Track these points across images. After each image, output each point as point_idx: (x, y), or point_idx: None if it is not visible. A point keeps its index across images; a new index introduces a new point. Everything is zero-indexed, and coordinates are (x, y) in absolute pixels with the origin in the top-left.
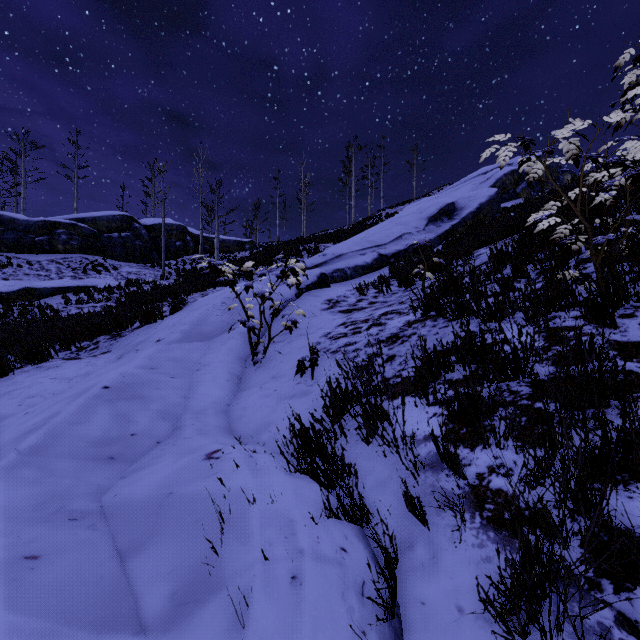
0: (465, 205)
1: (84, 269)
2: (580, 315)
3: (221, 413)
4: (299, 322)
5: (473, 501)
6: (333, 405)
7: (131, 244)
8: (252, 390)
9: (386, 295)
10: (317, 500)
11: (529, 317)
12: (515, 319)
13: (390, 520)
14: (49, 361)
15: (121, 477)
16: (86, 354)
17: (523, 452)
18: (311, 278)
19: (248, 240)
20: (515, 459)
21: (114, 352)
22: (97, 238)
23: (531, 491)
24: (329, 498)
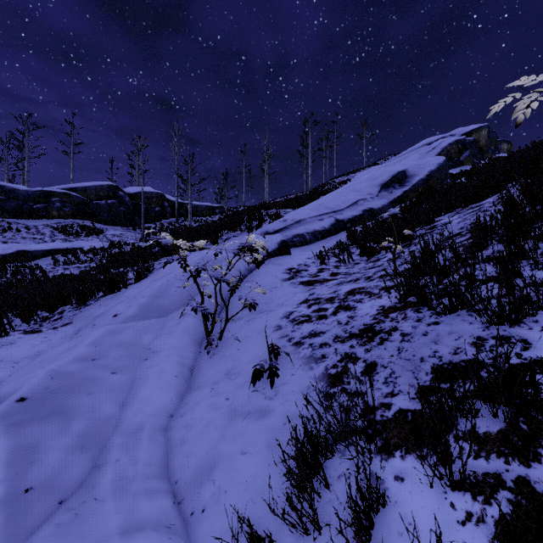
0: (415, 172)
1: (74, 232)
2: None
3: (159, 432)
4: (259, 294)
5: None
6: (301, 475)
7: (116, 210)
8: (202, 392)
9: (348, 265)
10: None
11: None
12: (540, 324)
13: None
14: (8, 335)
15: None
16: (49, 325)
17: None
18: (272, 245)
19: (218, 205)
20: None
21: (74, 324)
22: (87, 205)
23: None
24: None
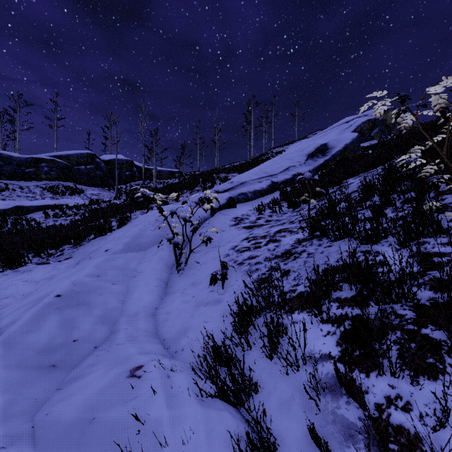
0: (334, 145)
1: (60, 192)
2: (447, 242)
3: (150, 316)
4: (213, 235)
5: (375, 437)
6: (240, 320)
7: (94, 174)
8: (175, 295)
9: (278, 214)
10: (227, 435)
11: (403, 243)
12: (389, 242)
13: (295, 450)
14: (25, 265)
15: (58, 388)
16: (54, 259)
17: (418, 383)
18: (222, 201)
19: (177, 170)
20: (411, 391)
21: (74, 258)
22: (69, 169)
23: (434, 432)
24: (238, 427)
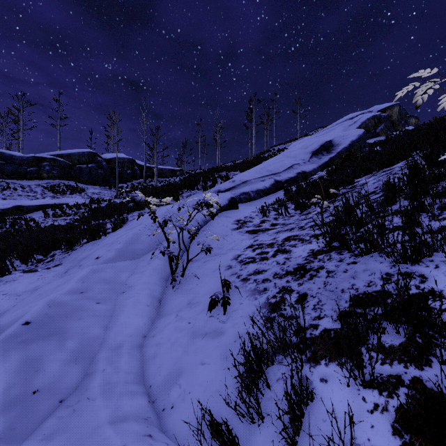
0: (340, 142)
1: (61, 191)
2: None
3: (136, 349)
4: (213, 241)
5: None
6: (248, 378)
7: (95, 172)
8: (168, 318)
9: (285, 217)
10: None
11: None
12: (435, 262)
13: None
14: (10, 274)
15: None
16: (43, 266)
17: None
18: (223, 201)
19: (178, 168)
20: None
21: (64, 265)
22: (71, 168)
23: None
24: None
